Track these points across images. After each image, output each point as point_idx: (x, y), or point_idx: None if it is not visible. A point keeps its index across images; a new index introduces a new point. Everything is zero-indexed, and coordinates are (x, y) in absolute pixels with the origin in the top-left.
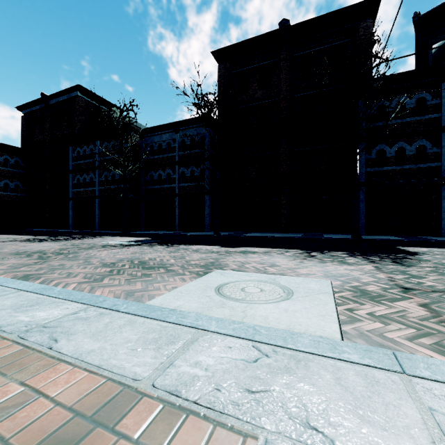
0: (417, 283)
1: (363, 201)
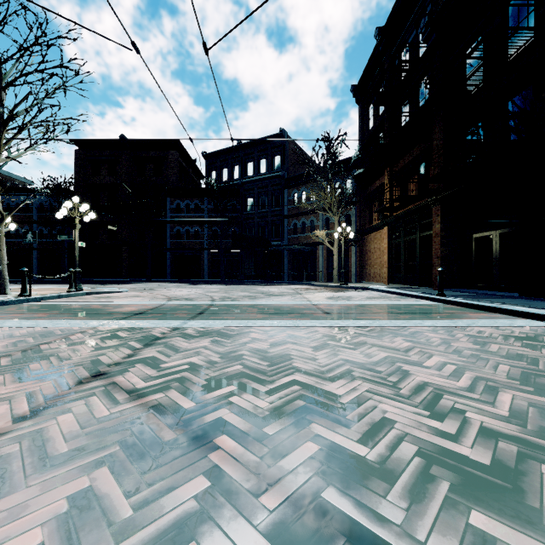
0: None
1: (169, 259)
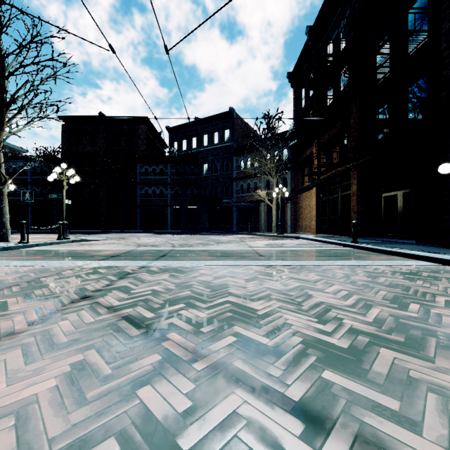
0: None
1: (139, 214)
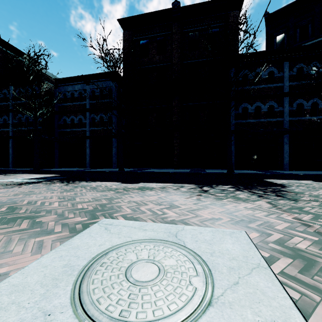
0: None
1: (233, 144)
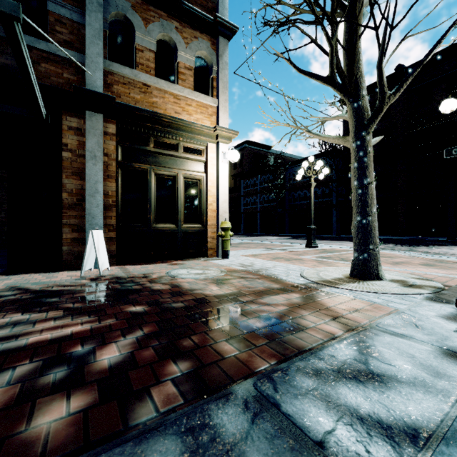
0: (383, 248)
1: None
